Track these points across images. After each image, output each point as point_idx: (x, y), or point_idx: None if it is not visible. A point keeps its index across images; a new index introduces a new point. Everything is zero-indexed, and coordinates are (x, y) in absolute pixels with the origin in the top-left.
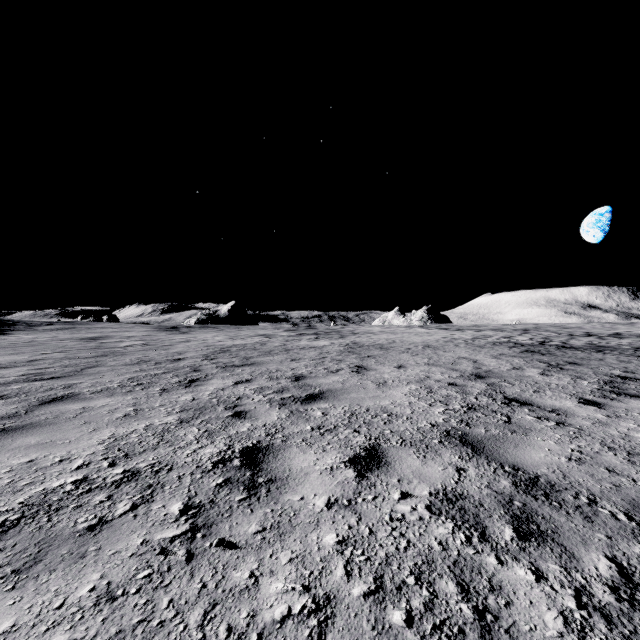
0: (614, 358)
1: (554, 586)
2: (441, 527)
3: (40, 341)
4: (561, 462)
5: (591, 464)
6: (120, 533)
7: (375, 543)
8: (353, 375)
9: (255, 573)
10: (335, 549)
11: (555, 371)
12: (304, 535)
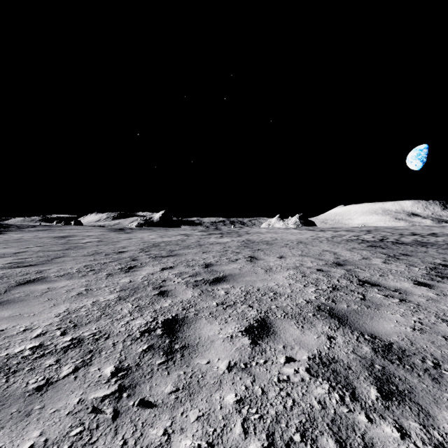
0: (434, 251)
1: (417, 443)
2: (319, 388)
3: (25, 239)
4: (407, 331)
5: (431, 333)
6: (61, 393)
7: (266, 402)
8: (247, 263)
9: (168, 430)
10: (234, 408)
11: (393, 260)
12: (209, 395)
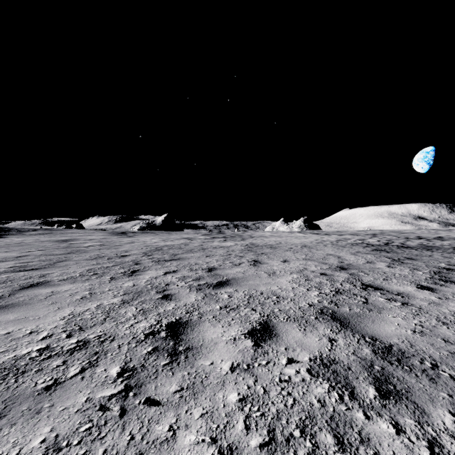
0: (439, 255)
1: (411, 438)
2: (319, 387)
3: (26, 242)
4: (408, 334)
5: (431, 335)
6: (69, 392)
7: (268, 401)
8: (251, 267)
9: (173, 427)
10: (237, 406)
11: (398, 264)
12: (213, 394)
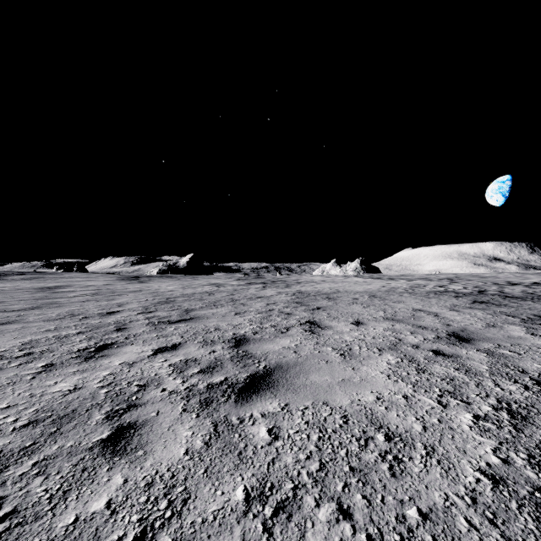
0: None
1: None
2: None
3: None
4: None
5: None
6: None
7: None
8: (307, 336)
9: None
10: None
11: None
12: None
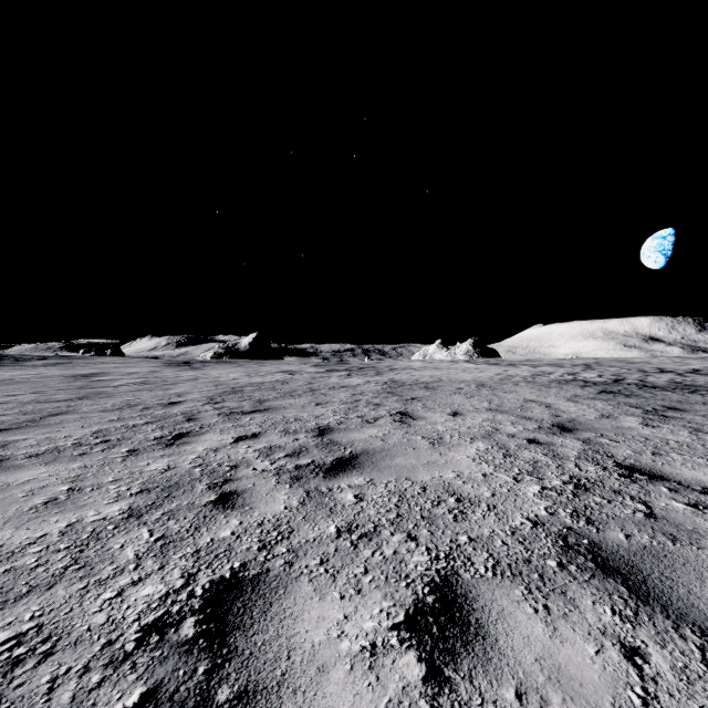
0: None
1: None
2: None
3: (21, 379)
4: None
5: None
6: None
7: None
8: (396, 426)
9: None
10: None
11: (659, 420)
12: None
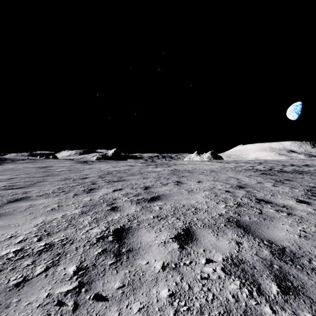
0: (308, 177)
1: None
2: (232, 284)
3: (17, 168)
4: (295, 238)
5: (313, 239)
6: (34, 288)
7: (192, 296)
8: (175, 186)
9: None
10: (167, 301)
11: (280, 184)
12: (148, 290)
